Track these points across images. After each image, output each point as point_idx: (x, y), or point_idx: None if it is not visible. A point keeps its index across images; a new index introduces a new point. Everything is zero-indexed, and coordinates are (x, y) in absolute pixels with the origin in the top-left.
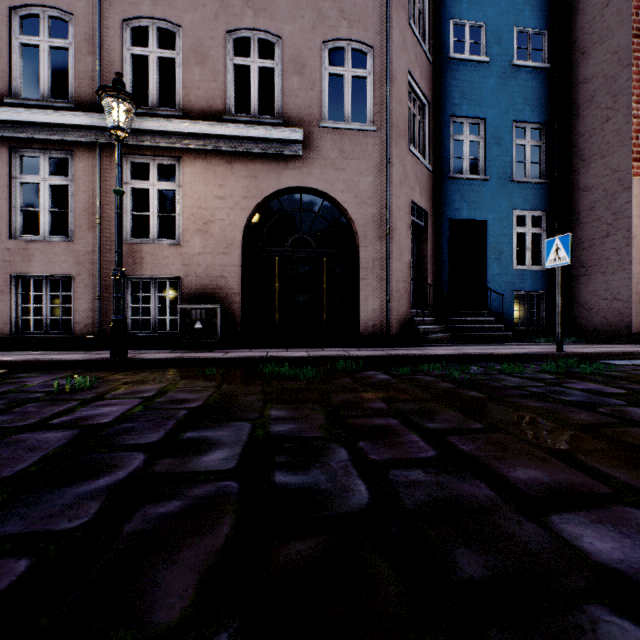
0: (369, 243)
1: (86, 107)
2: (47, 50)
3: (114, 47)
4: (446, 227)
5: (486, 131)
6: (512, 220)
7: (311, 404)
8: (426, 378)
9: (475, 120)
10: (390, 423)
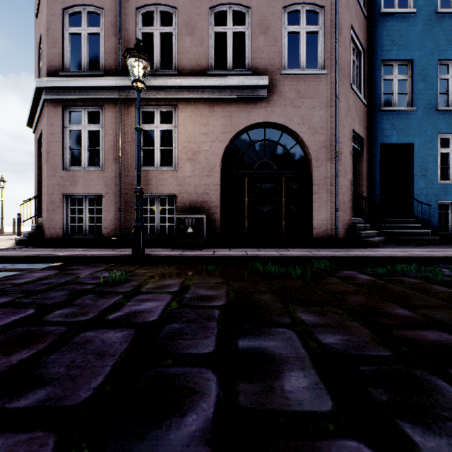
0: (320, 164)
1: (111, 74)
2: (86, 36)
3: (130, 28)
4: (378, 151)
5: (413, 70)
6: (436, 142)
7: (330, 307)
8: (409, 280)
9: (403, 62)
10: (449, 339)
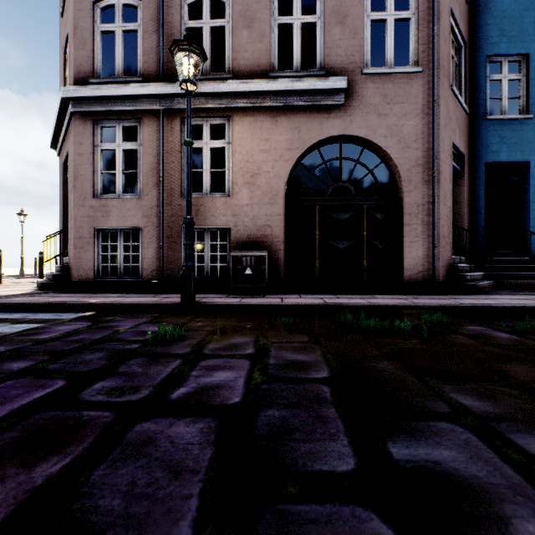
0: (413, 188)
1: (151, 79)
2: (121, 34)
3: (174, 23)
4: (482, 171)
5: (528, 67)
6: None
7: (492, 384)
8: None
9: (515, 57)
10: None
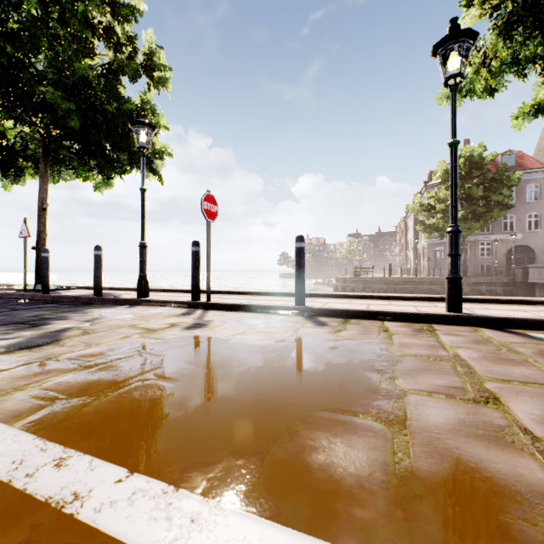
0: (538, 255)
1: (471, 234)
2: None
3: None
4: None
5: None
6: None
7: None
8: None
9: None
10: None
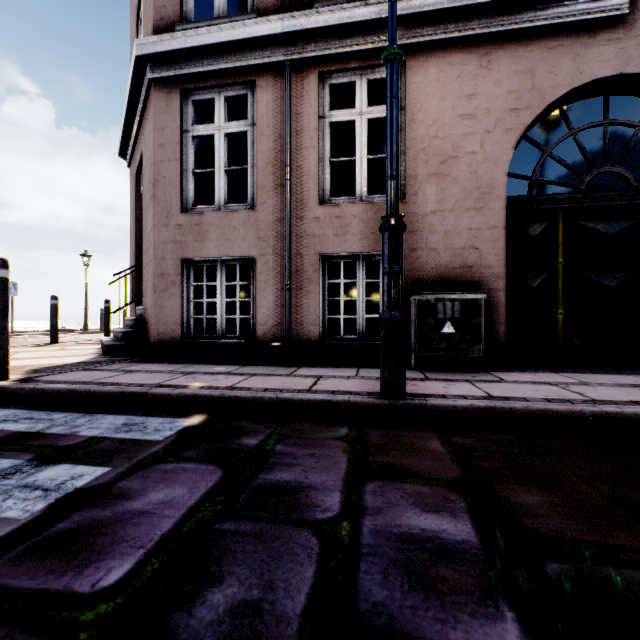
0: None
1: (270, 15)
2: None
3: None
4: None
5: None
6: None
7: None
8: None
9: None
10: None
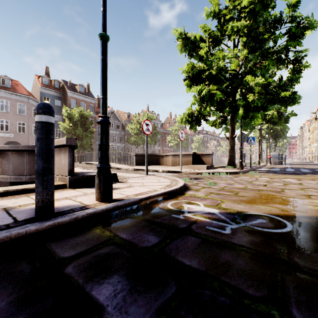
0: None
1: None
2: None
3: None
4: None
5: None
6: None
7: None
8: None
9: None
10: None
